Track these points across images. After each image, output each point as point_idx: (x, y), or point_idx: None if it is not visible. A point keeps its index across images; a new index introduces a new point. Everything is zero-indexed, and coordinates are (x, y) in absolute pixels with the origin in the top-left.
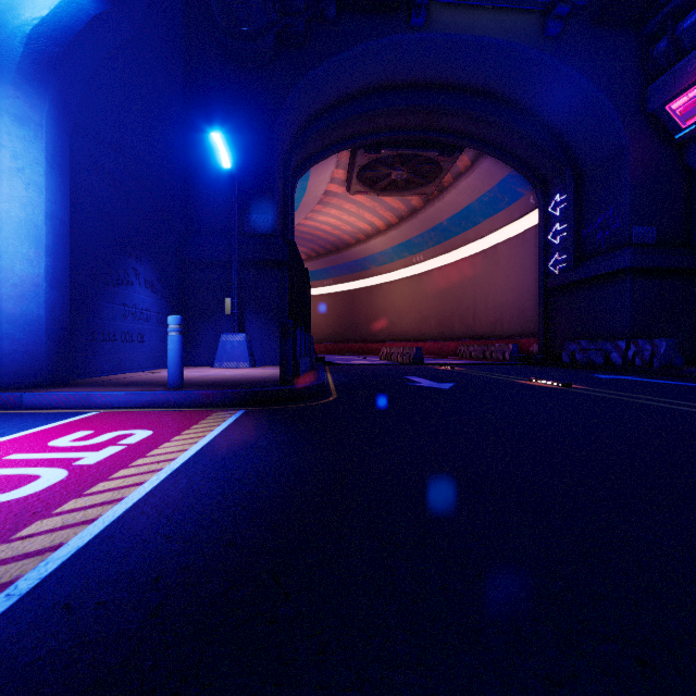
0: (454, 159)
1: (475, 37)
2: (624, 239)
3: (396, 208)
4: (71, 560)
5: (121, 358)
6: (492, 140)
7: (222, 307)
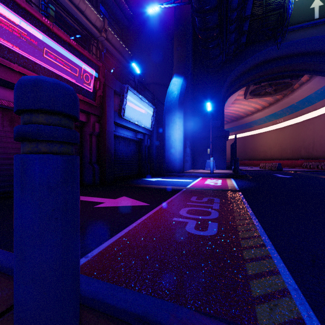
0: (298, 80)
1: (307, 38)
2: None
3: (268, 100)
4: (237, 185)
5: (186, 167)
6: (319, 69)
7: (205, 151)
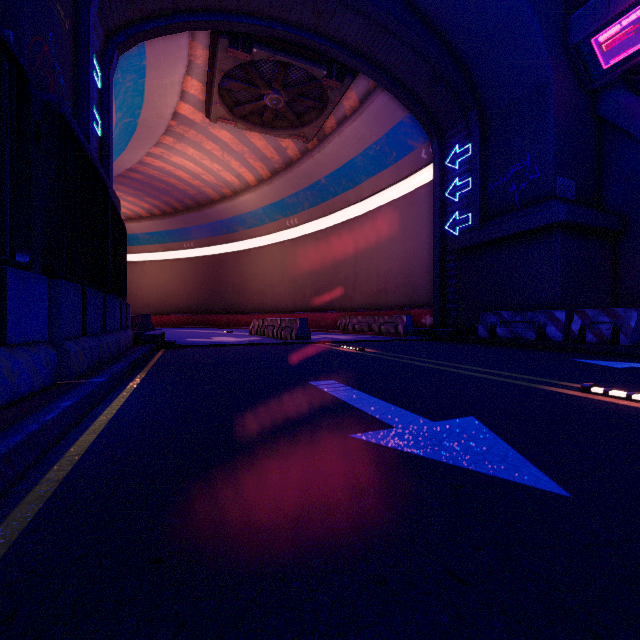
0: (343, 87)
1: None
2: (547, 191)
3: (269, 157)
4: None
5: None
6: (390, 67)
7: None
